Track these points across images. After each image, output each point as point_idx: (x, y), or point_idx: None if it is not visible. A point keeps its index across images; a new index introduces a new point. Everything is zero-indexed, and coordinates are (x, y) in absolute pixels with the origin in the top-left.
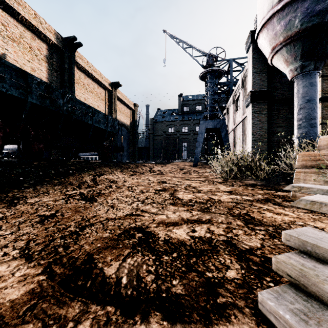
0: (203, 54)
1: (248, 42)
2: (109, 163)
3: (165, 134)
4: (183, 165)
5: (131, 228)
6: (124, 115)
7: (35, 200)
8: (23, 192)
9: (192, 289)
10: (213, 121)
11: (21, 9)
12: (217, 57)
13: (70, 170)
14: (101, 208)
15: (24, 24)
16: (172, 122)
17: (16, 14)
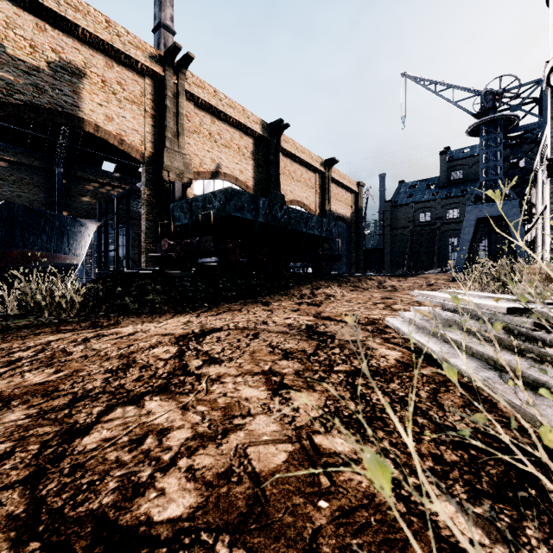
0: (473, 93)
1: (544, 79)
2: (325, 276)
3: (413, 224)
4: (436, 279)
5: (347, 314)
6: (342, 203)
7: (277, 304)
8: (265, 299)
9: (368, 322)
10: (492, 205)
11: (232, 111)
12: (502, 93)
13: (289, 283)
14: (326, 309)
15: (234, 126)
16: (427, 202)
17: (228, 119)
